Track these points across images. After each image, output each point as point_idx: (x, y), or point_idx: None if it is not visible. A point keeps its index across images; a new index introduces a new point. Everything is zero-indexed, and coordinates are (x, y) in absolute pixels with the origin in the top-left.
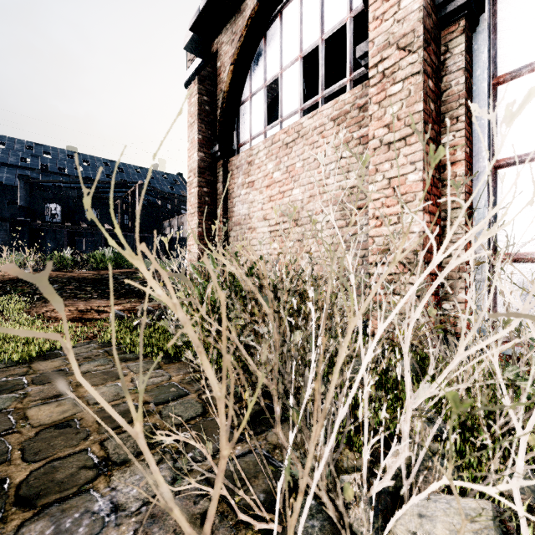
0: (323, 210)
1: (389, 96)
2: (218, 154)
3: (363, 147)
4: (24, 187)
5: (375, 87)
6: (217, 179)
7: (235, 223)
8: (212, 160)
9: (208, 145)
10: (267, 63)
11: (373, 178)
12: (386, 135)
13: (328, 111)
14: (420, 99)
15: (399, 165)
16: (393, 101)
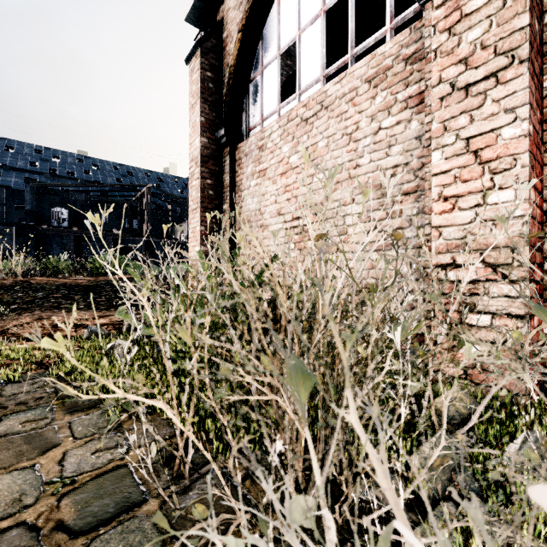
0: (355, 198)
1: (466, 16)
2: (224, 139)
3: (411, 111)
4: (30, 191)
5: (443, 7)
6: (223, 169)
7: (243, 221)
8: (217, 148)
9: (212, 129)
10: (282, 26)
11: (439, 141)
12: (462, 75)
13: (362, 71)
14: (525, 8)
15: (486, 117)
16: (473, 22)
